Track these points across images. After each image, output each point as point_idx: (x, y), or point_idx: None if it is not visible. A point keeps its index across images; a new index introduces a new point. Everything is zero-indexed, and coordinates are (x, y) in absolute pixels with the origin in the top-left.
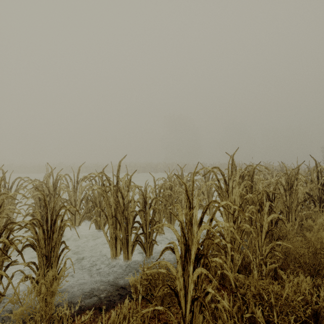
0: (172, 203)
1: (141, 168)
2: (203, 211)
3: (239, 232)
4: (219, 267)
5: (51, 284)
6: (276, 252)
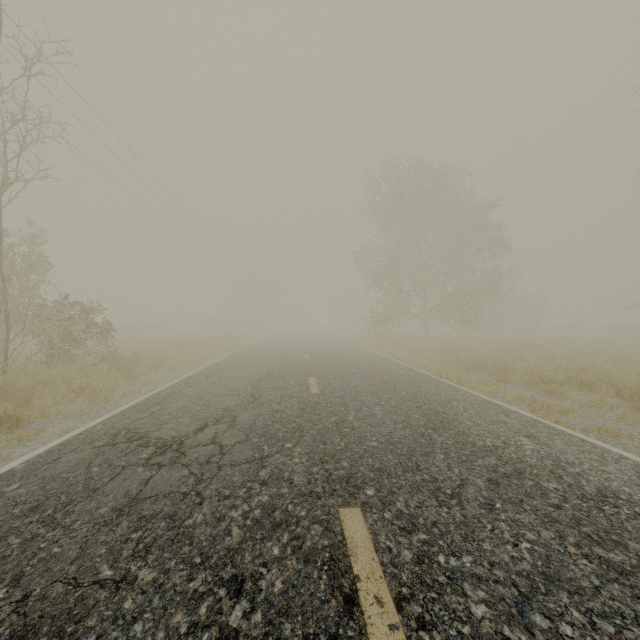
0: None
1: None
2: None
3: None
4: None
5: None
6: None
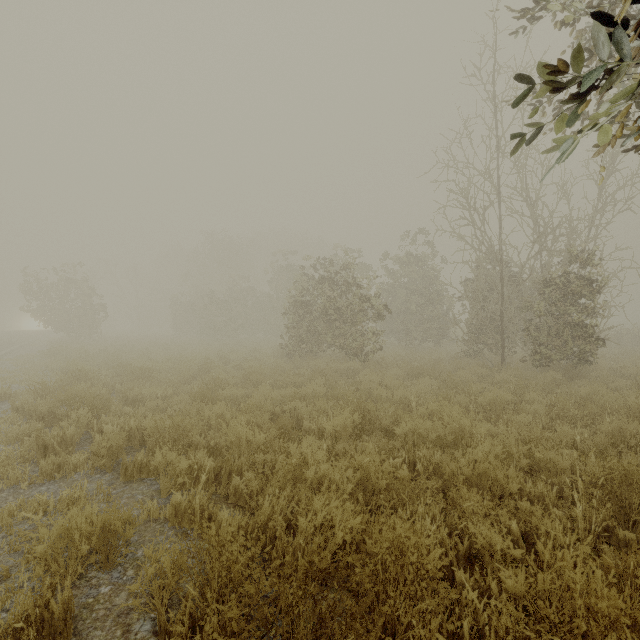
0: None
1: None
2: None
3: None
4: None
5: None
6: None
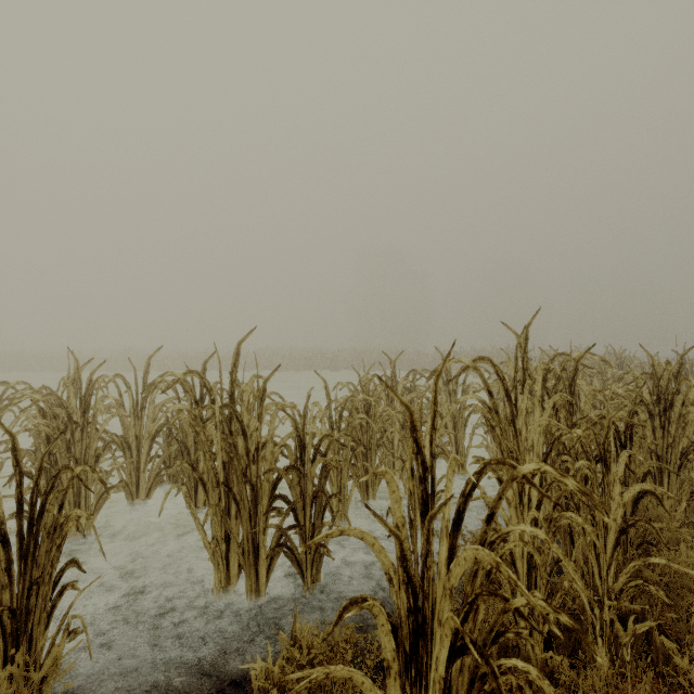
0: (370, 445)
1: (303, 360)
2: (464, 492)
3: (550, 532)
4: (529, 689)
5: (29, 688)
6: (650, 585)
